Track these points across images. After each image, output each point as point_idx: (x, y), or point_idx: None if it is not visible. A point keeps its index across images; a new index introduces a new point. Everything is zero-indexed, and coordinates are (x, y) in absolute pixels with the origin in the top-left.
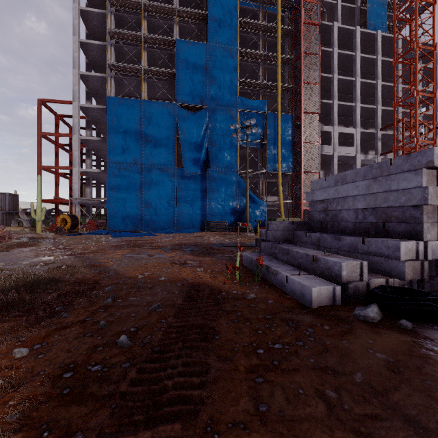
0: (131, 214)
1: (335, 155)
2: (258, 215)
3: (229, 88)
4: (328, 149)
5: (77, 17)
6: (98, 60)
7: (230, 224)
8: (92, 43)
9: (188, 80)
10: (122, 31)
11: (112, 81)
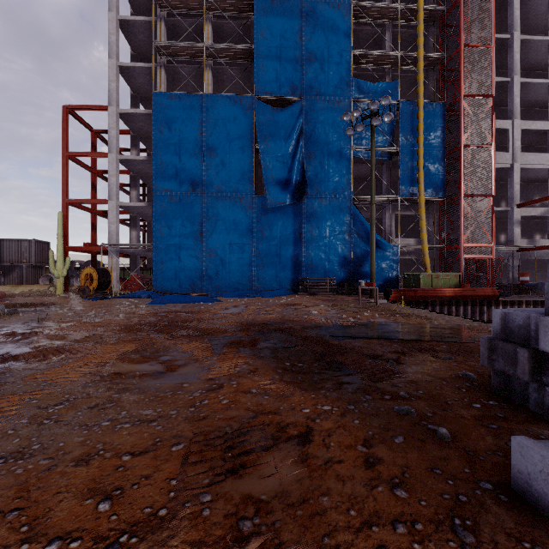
0: (188, 267)
1: (516, 167)
2: (384, 268)
3: (337, 66)
4: (502, 158)
5: None
6: (146, 49)
7: (339, 282)
8: (135, 20)
9: (272, 59)
10: None
11: (162, 72)
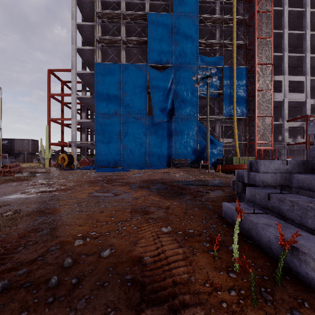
0: (113, 154)
1: (286, 100)
2: (215, 154)
3: (191, 49)
4: (278, 96)
5: (74, 6)
6: (90, 38)
7: (192, 161)
8: (85, 24)
9: (157, 45)
10: (106, 11)
11: (99, 51)
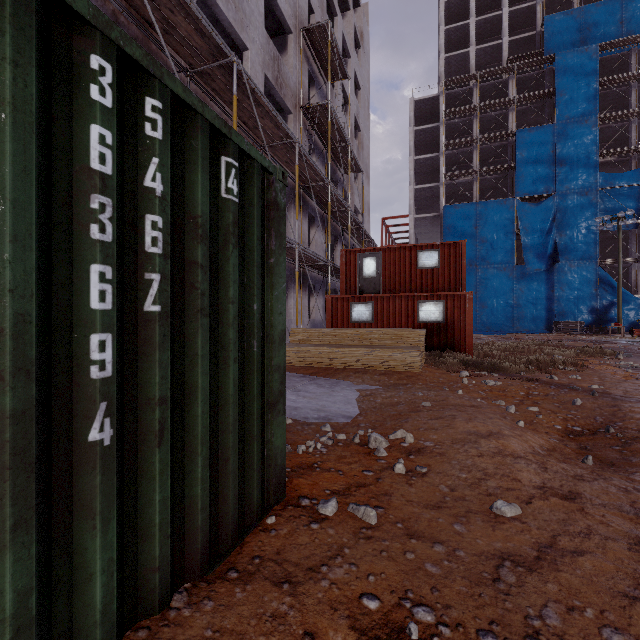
0: None
1: None
2: (630, 314)
3: (585, 166)
4: None
5: (412, 139)
6: (422, 168)
7: (587, 325)
8: (424, 157)
9: (530, 170)
10: (458, 140)
11: (444, 188)
